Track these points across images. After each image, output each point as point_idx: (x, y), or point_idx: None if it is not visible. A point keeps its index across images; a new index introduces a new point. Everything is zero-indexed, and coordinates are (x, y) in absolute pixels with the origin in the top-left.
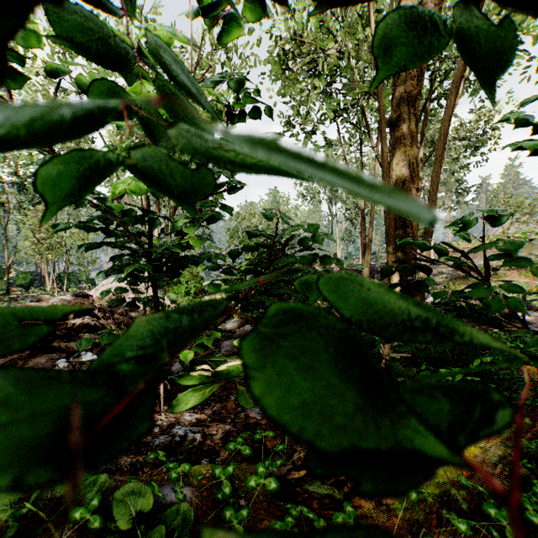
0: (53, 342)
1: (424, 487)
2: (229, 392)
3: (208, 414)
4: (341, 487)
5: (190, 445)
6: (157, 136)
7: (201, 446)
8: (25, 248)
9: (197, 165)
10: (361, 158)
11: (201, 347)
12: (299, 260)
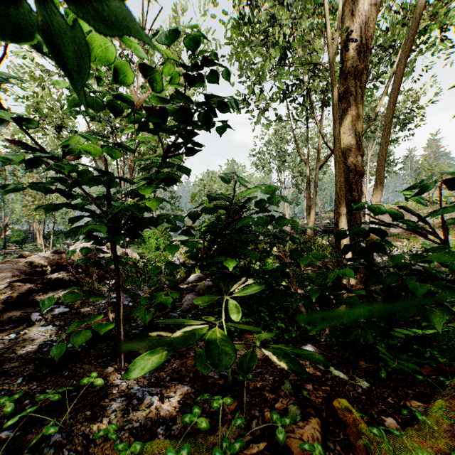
0: (29, 296)
1: None
2: (188, 348)
3: (167, 371)
4: None
5: (147, 410)
6: (51, 36)
7: (158, 411)
8: (16, 210)
9: (154, 125)
10: (307, 132)
11: (160, 307)
12: (257, 221)
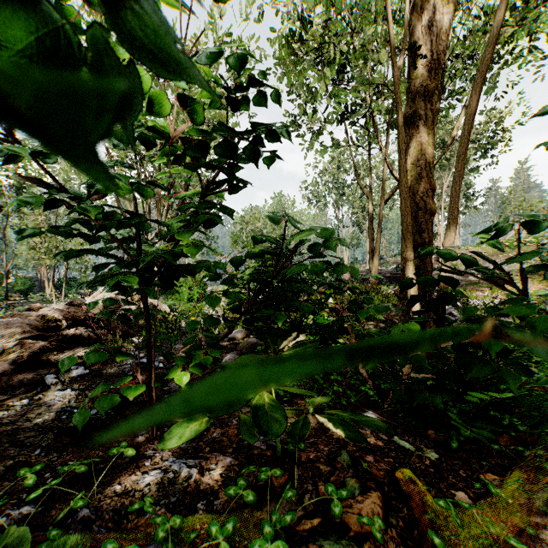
0: (42, 356)
1: (463, 546)
2: (230, 415)
3: (206, 441)
4: (362, 541)
5: (185, 484)
6: None
7: (197, 485)
8: (22, 253)
9: (192, 160)
10: (369, 160)
11: (199, 367)
12: (310, 269)
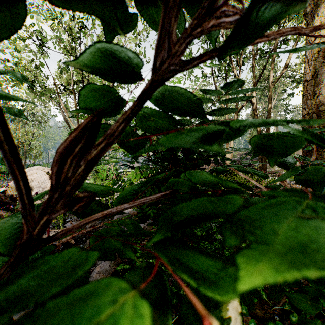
0: None
1: None
2: None
3: None
4: None
5: None
6: None
7: None
8: None
9: None
10: None
11: None
12: None
